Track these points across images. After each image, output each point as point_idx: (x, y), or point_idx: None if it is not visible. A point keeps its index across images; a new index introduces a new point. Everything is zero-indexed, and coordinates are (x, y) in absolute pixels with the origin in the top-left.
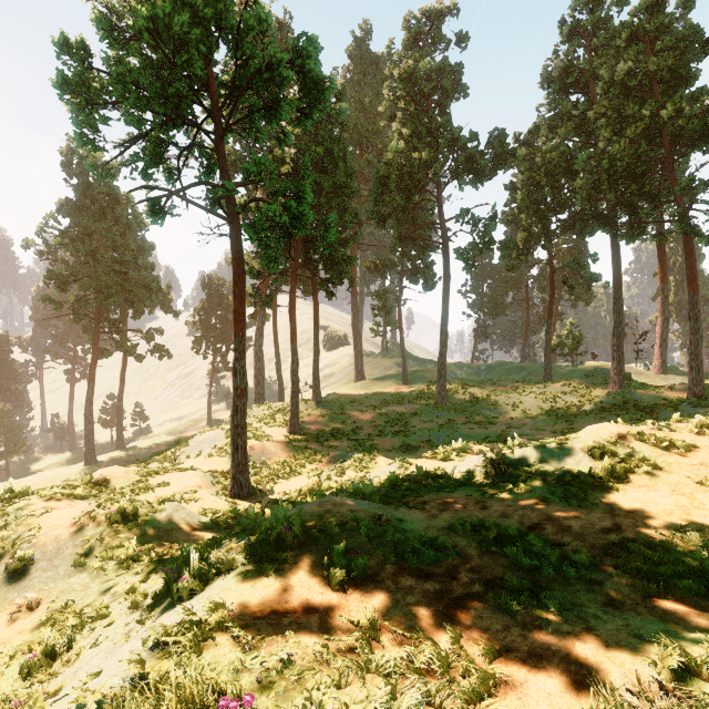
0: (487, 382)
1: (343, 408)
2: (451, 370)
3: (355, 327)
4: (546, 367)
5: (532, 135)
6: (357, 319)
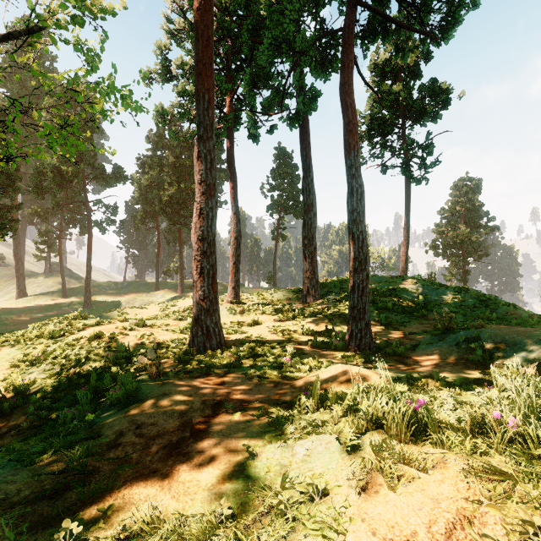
0: (122, 293)
1: (7, 316)
2: (103, 286)
3: (16, 255)
4: (156, 283)
5: (147, 160)
6: (19, 249)
